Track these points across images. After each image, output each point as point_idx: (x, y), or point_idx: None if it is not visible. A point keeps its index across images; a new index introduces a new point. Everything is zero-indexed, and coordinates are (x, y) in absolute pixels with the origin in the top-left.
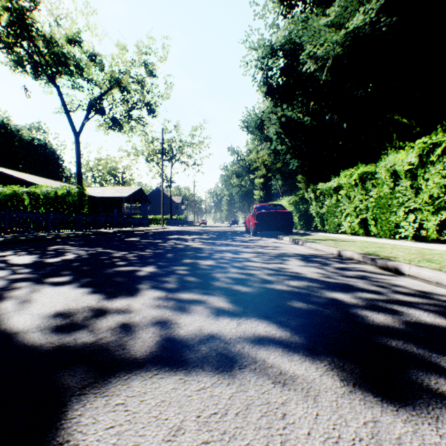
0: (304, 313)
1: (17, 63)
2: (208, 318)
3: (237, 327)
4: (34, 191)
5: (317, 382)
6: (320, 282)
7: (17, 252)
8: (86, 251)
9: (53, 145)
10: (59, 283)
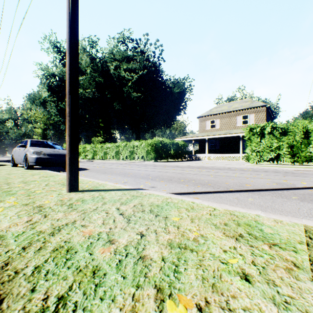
0: None
1: None
2: None
3: None
4: None
5: None
6: None
7: None
8: None
9: None
10: None
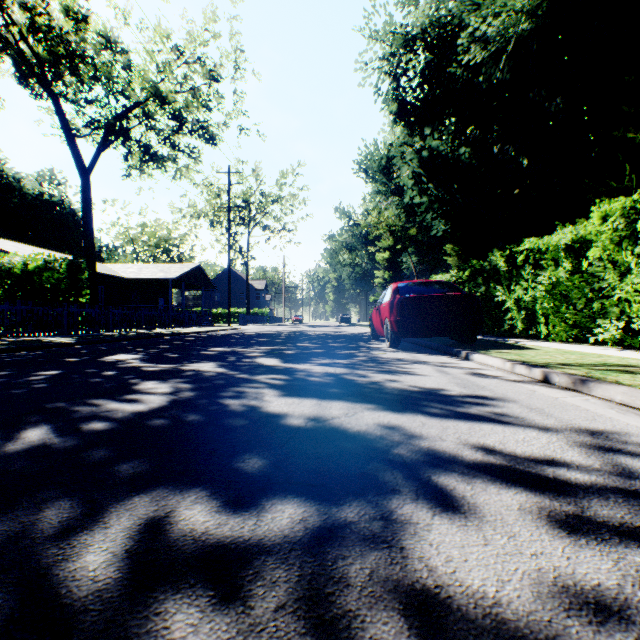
0: None
1: None
2: None
3: None
4: None
5: None
6: None
7: None
8: None
9: (73, 204)
10: None
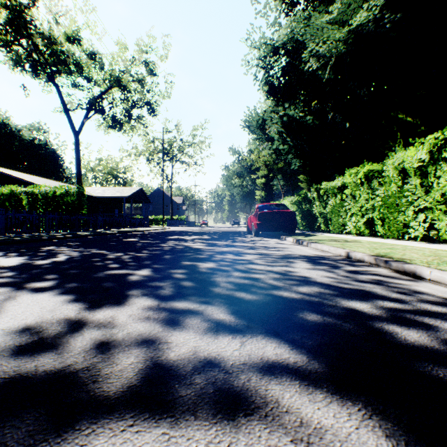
0: (321, 329)
1: (16, 61)
2: (205, 336)
3: (240, 349)
4: (32, 191)
5: (354, 441)
6: (333, 288)
7: (6, 253)
8: (79, 252)
9: (53, 146)
10: (40, 290)
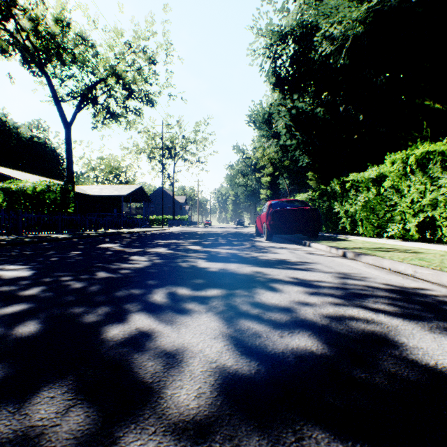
0: None
1: None
2: None
3: None
4: (9, 186)
5: None
6: None
7: None
8: None
9: (53, 144)
10: None
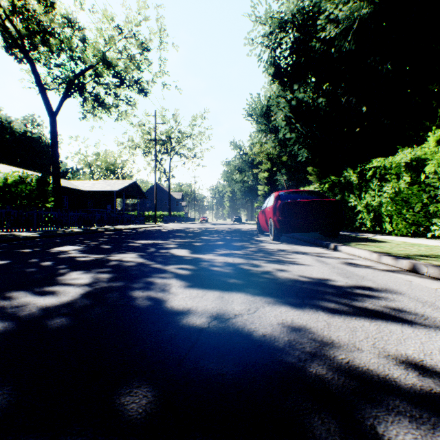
0: None
1: None
2: None
3: None
4: None
5: None
6: None
7: None
8: None
9: (48, 139)
10: None
